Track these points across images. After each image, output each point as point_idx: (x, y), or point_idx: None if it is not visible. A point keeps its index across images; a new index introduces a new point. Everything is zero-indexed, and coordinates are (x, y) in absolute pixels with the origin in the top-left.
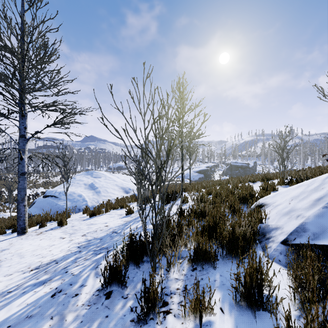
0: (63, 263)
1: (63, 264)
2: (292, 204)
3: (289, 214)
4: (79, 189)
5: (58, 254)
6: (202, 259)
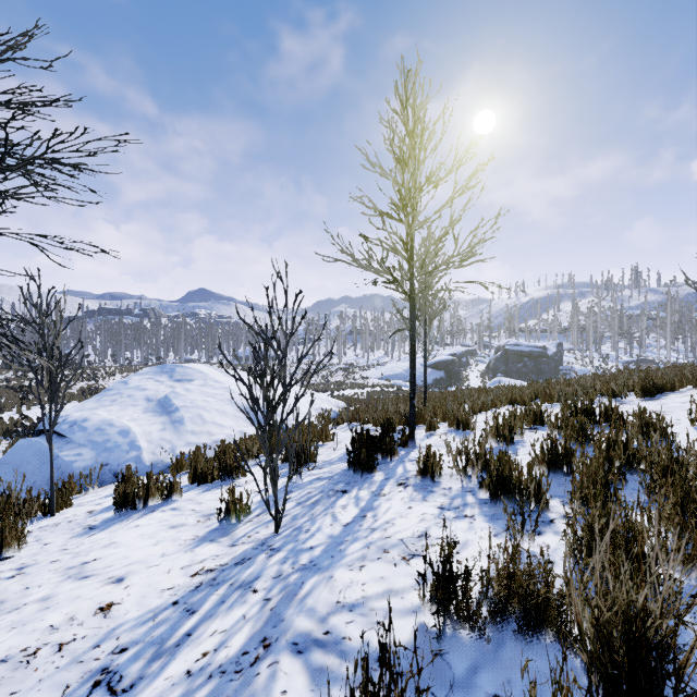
0: None
1: None
2: None
3: None
4: (129, 412)
5: None
6: None
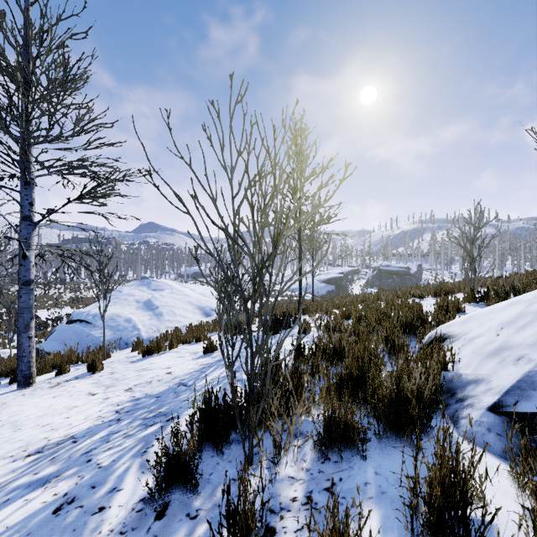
0: (86, 443)
1: (85, 445)
2: (504, 336)
3: (500, 355)
4: (128, 309)
5: (79, 424)
6: (340, 439)
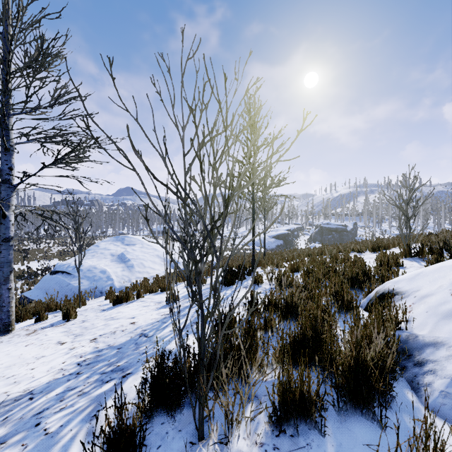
0: (41, 401)
1: (39, 403)
2: None
3: None
4: (103, 262)
5: (41, 378)
6: (296, 410)
